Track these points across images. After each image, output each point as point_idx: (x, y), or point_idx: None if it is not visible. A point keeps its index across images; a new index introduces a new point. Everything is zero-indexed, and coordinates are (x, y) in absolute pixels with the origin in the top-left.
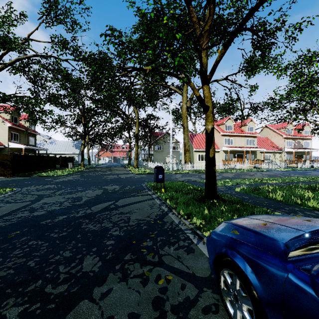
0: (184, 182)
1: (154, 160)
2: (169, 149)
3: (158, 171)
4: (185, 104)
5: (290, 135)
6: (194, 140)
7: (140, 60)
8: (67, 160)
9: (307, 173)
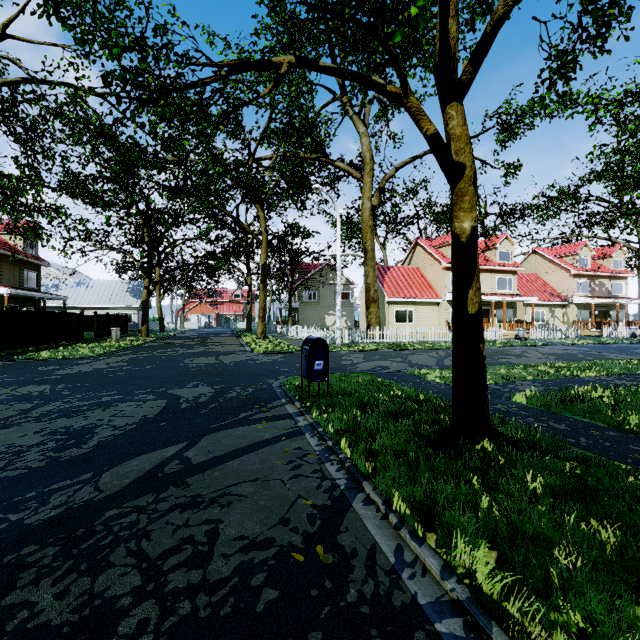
0: (374, 375)
1: (300, 322)
2: (333, 298)
3: (312, 350)
4: (369, 201)
5: (585, 269)
6: (386, 280)
7: (270, 102)
8: (110, 321)
9: (635, 351)
